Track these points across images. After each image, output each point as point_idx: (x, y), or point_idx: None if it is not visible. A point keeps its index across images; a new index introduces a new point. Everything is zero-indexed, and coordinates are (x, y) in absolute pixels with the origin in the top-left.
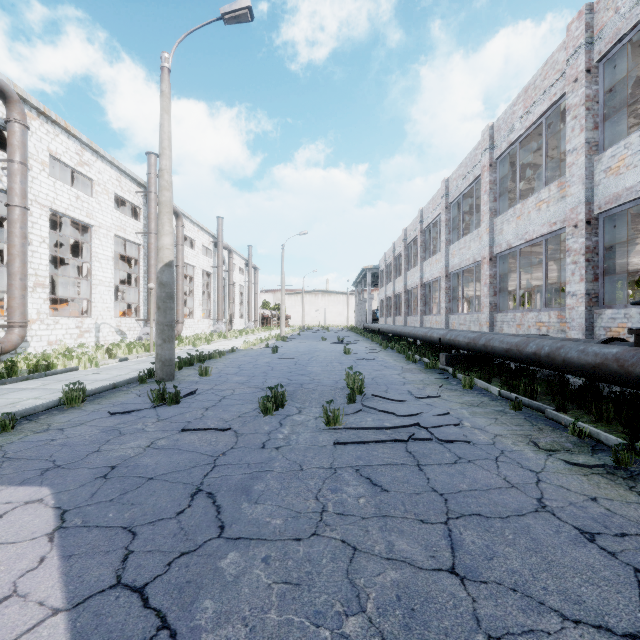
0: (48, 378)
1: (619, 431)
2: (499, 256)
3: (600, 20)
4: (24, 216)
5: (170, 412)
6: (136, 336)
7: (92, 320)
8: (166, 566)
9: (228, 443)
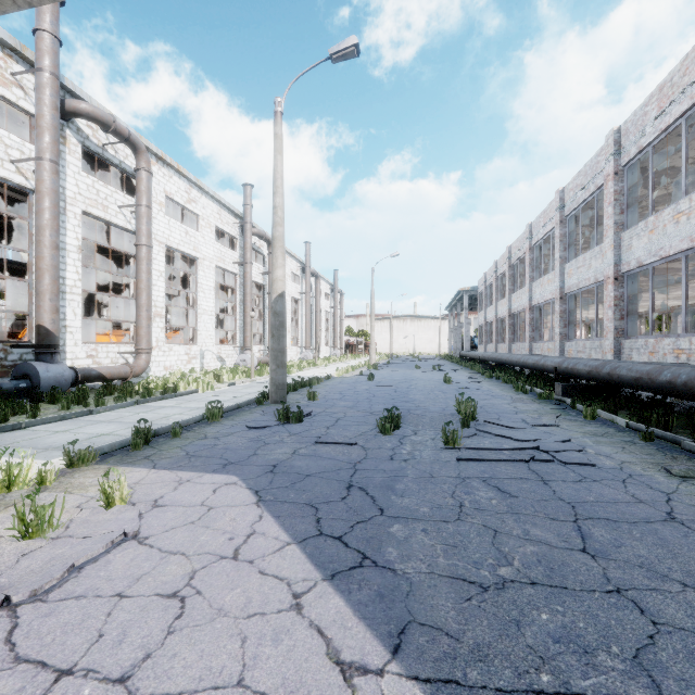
0: (178, 398)
1: None
2: (627, 275)
3: None
4: (149, 254)
5: (297, 429)
6: (233, 363)
7: (198, 347)
8: (350, 527)
9: (360, 454)
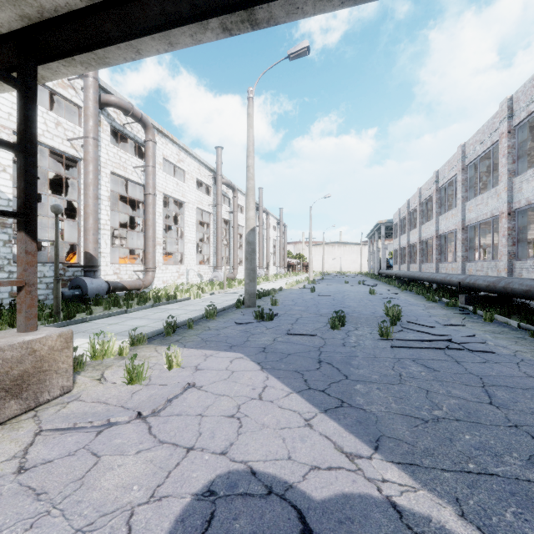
0: (179, 303)
1: None
2: (518, 211)
3: None
4: (154, 200)
5: (271, 325)
6: (208, 278)
7: (184, 267)
8: (328, 385)
9: (320, 342)
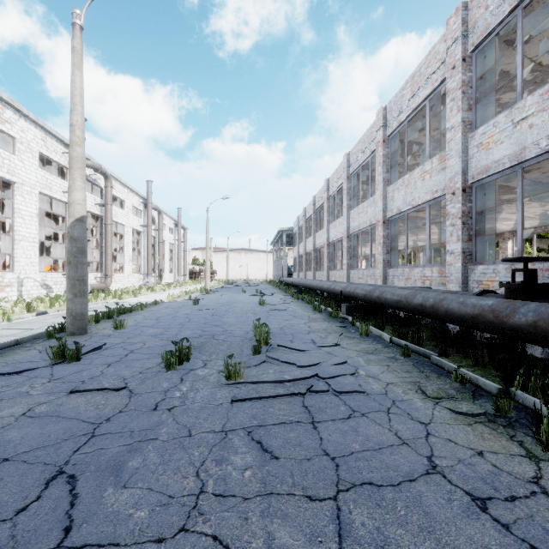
0: None
1: (493, 374)
2: (391, 219)
3: (473, 16)
4: None
5: (67, 370)
6: (63, 290)
7: (14, 274)
8: None
9: (117, 406)
